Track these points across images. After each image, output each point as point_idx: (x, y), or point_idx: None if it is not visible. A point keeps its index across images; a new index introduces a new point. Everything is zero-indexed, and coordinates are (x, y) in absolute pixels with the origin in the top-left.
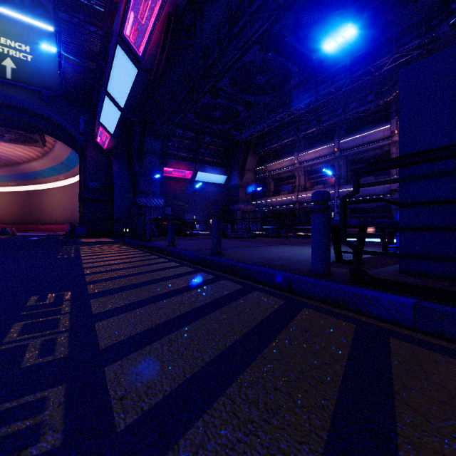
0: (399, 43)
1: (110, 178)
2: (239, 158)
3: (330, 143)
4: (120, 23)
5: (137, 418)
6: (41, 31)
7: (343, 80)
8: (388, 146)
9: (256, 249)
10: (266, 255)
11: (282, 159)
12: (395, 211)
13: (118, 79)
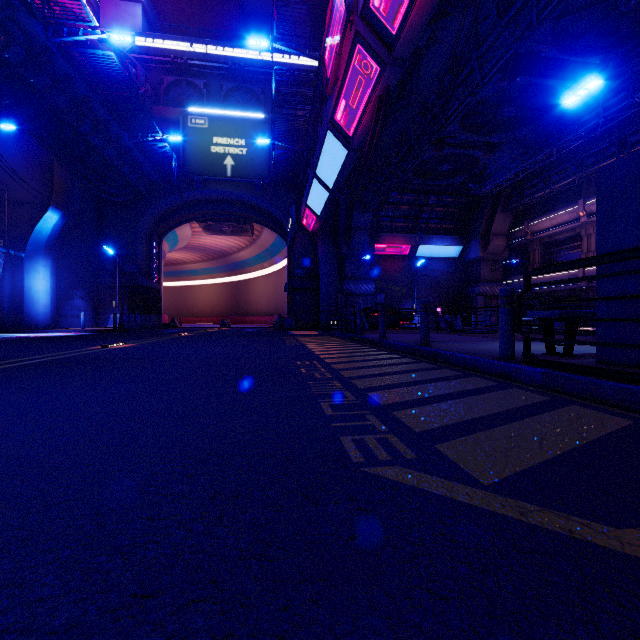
0: None
1: (315, 263)
2: (481, 219)
3: None
4: (332, 112)
5: (366, 387)
6: (254, 121)
7: None
8: None
9: (473, 343)
10: (477, 347)
11: (555, 212)
12: None
13: (327, 161)
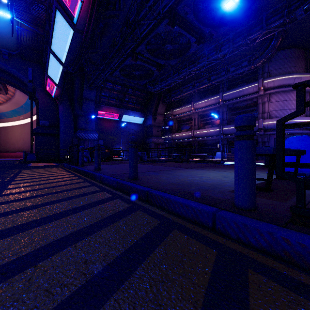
0: (268, 22)
1: (57, 118)
2: (153, 105)
3: (217, 96)
4: None
5: None
6: (1, 4)
7: (228, 49)
8: (256, 98)
9: (167, 173)
10: (178, 179)
11: (183, 106)
12: (261, 143)
13: (59, 39)
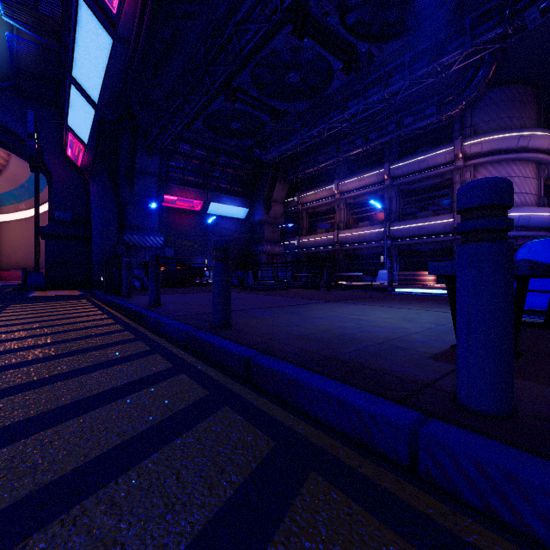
0: (474, 33)
1: (88, 207)
2: (265, 186)
3: (379, 169)
4: None
5: None
6: None
7: (401, 81)
8: (450, 173)
9: (291, 312)
10: (313, 327)
11: (319, 188)
12: None
13: (86, 57)
